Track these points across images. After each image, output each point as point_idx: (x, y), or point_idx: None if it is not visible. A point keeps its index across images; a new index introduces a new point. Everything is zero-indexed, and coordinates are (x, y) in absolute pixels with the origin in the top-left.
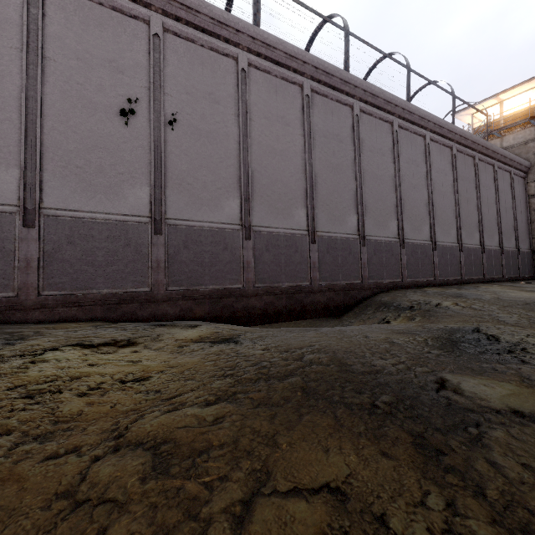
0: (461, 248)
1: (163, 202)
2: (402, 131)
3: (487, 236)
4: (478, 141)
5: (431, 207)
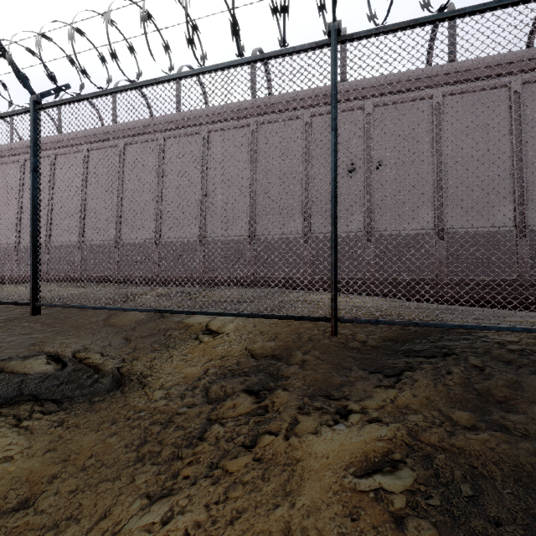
0: None
1: (372, 221)
2: None
3: None
4: None
5: None
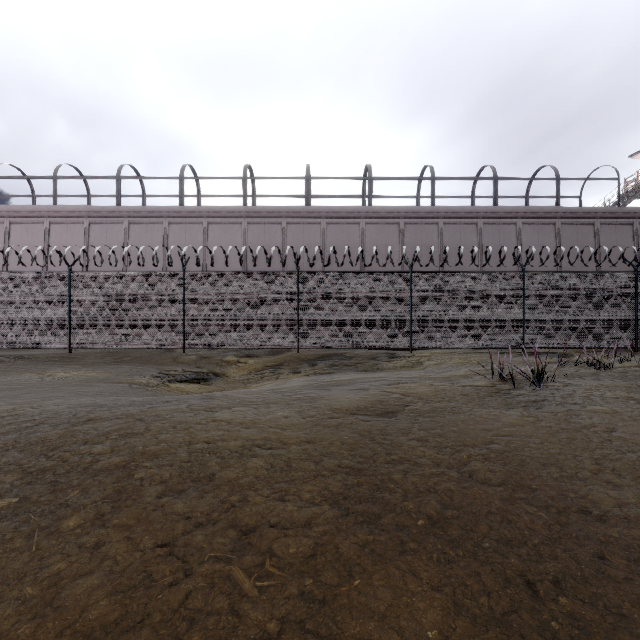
0: None
1: None
2: (488, 226)
3: None
4: (594, 210)
5: None
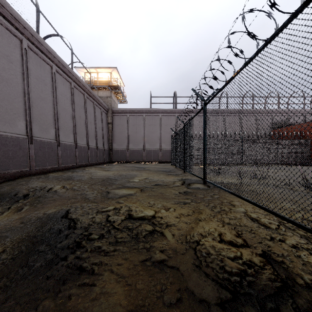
0: (77, 146)
1: None
2: (32, 53)
3: (91, 140)
4: (86, 86)
5: (57, 117)
